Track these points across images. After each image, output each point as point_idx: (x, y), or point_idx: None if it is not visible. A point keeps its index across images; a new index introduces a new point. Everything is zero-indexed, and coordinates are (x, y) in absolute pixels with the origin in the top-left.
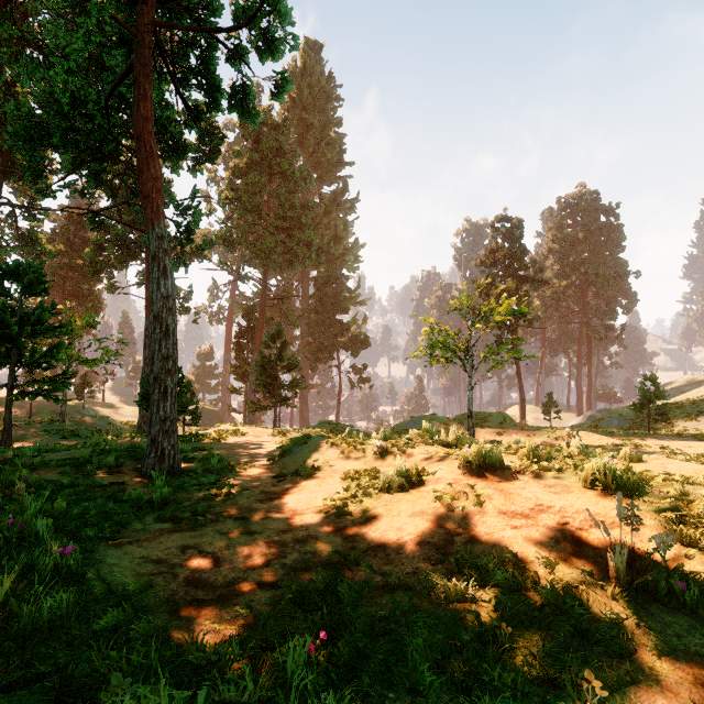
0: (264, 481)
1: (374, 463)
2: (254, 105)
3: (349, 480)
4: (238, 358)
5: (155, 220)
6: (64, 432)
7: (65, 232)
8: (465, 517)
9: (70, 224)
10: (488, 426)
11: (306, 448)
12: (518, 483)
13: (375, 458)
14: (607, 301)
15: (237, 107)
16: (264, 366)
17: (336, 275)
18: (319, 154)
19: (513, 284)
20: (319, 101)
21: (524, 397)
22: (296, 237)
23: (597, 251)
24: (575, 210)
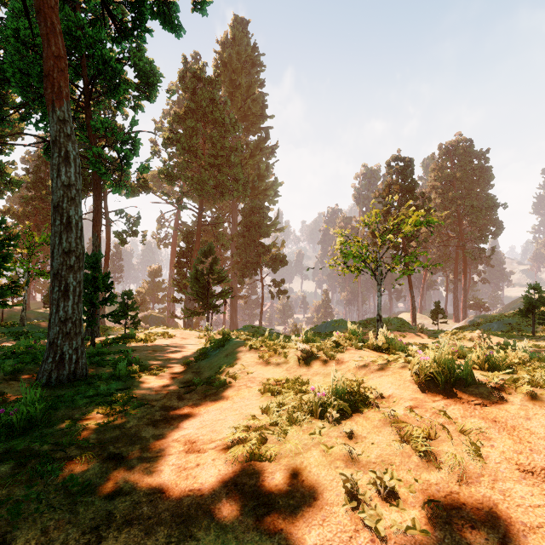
0: (170, 391)
1: (298, 370)
2: (177, 15)
3: (268, 393)
4: (178, 273)
5: (56, 102)
6: (19, 335)
7: (37, 170)
8: (465, 479)
9: (42, 164)
10: (389, 329)
11: (223, 351)
12: (513, 408)
13: (299, 364)
14: (479, 229)
15: (159, 15)
16: (197, 278)
17: (259, 206)
18: (246, 108)
19: (406, 211)
20: (246, 67)
21: (415, 305)
22: (226, 173)
23: (471, 187)
24: (454, 154)
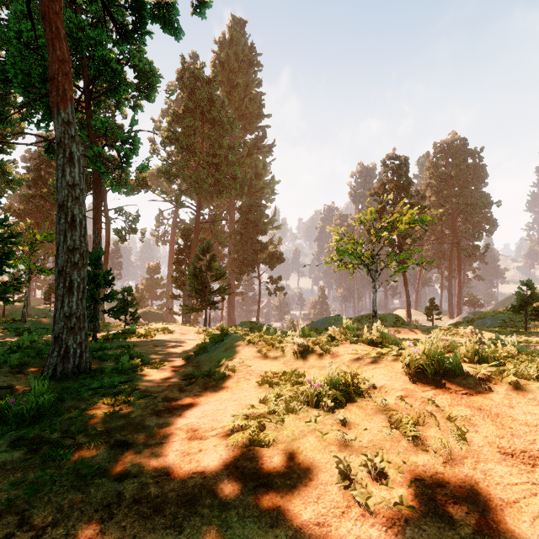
0: (172, 383)
1: (294, 364)
2: (177, 18)
3: (266, 385)
4: (177, 270)
5: (61, 104)
6: (21, 330)
7: (37, 169)
8: (449, 461)
9: (42, 163)
10: (385, 325)
11: (222, 346)
12: (497, 397)
13: (295, 357)
14: (474, 226)
15: (159, 18)
16: (196, 275)
17: (256, 204)
18: (243, 108)
19: (401, 209)
20: (243, 66)
21: (410, 302)
22: (224, 171)
23: (466, 186)
24: (448, 153)
